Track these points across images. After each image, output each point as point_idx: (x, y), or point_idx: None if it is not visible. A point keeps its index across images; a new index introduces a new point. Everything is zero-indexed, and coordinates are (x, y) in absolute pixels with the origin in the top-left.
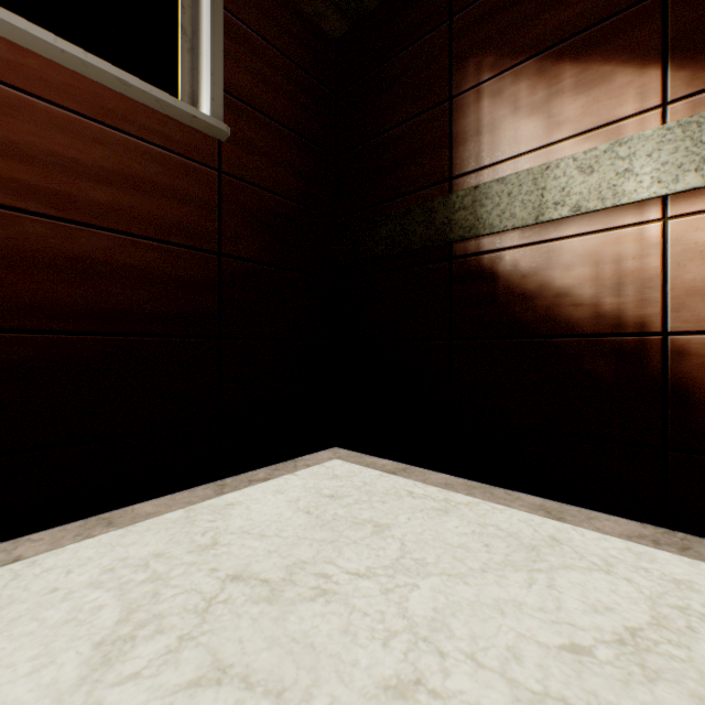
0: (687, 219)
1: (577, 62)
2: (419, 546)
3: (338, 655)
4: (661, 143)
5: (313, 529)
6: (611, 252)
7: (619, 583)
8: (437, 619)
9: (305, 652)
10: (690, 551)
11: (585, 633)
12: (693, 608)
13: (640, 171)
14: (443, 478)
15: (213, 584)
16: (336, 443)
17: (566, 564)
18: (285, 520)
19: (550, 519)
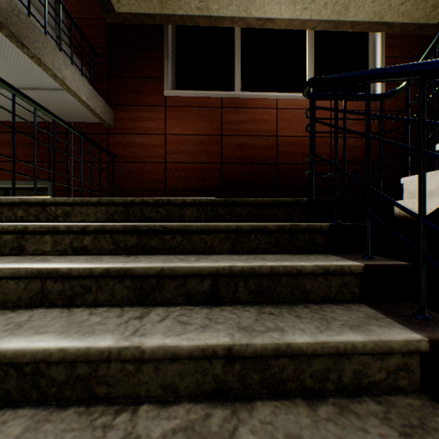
0: None
1: None
2: None
3: None
4: None
5: None
6: None
7: None
8: None
9: None
10: None
11: None
12: None
13: None
14: None
15: None
16: None
17: None
18: None
19: None
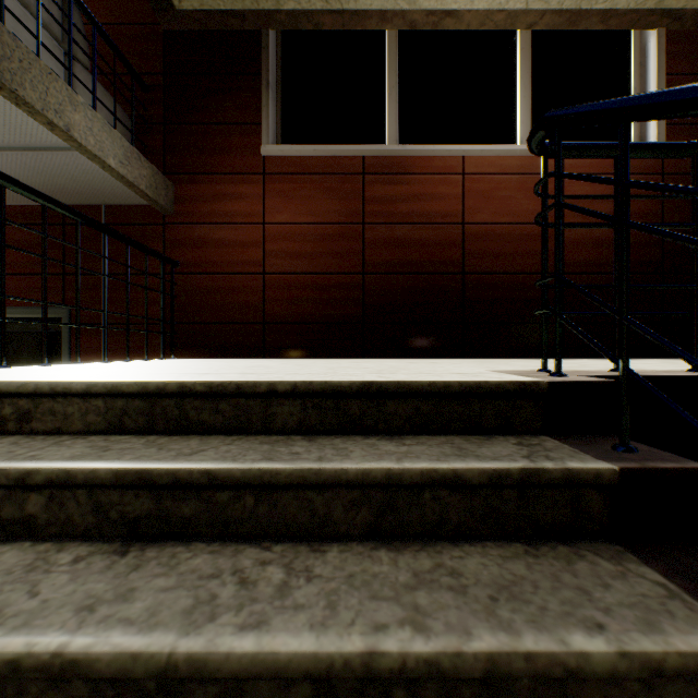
0: None
1: None
2: None
3: None
4: None
5: None
6: None
7: None
8: None
9: None
10: None
11: None
12: None
13: None
14: None
15: None
16: None
17: None
18: None
19: None
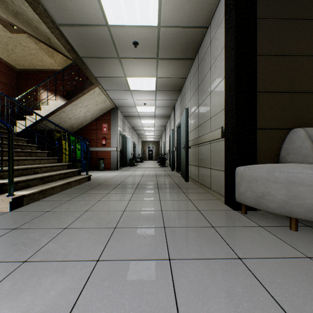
0: None
1: (51, 93)
2: None
3: None
4: None
5: None
6: None
7: None
8: None
9: None
10: None
11: None
12: None
13: None
14: None
15: None
16: None
17: None
18: None
19: None
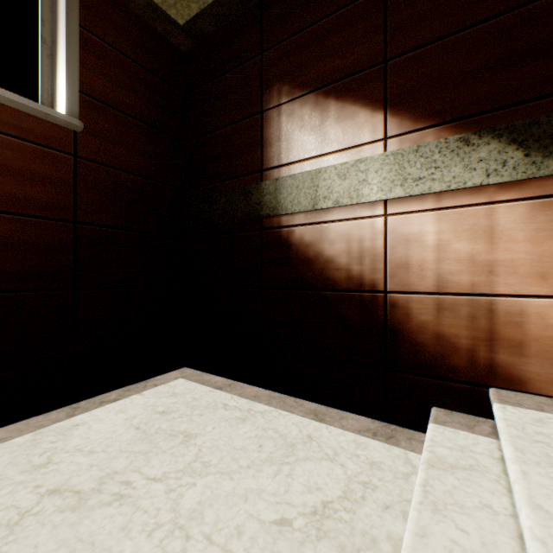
0: (398, 217)
1: (338, 100)
2: (211, 451)
3: (110, 548)
4: (383, 165)
5: (135, 443)
6: (357, 235)
7: (335, 468)
8: (197, 510)
9: (85, 549)
10: (392, 439)
11: (294, 509)
12: (372, 482)
13: (372, 181)
14: (255, 391)
15: (32, 499)
16: (186, 364)
17: (308, 456)
18: (116, 436)
19: (315, 421)
